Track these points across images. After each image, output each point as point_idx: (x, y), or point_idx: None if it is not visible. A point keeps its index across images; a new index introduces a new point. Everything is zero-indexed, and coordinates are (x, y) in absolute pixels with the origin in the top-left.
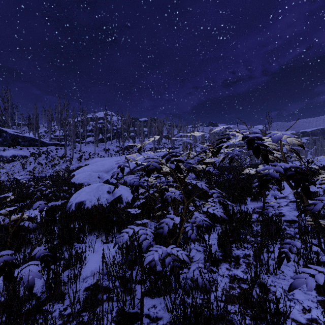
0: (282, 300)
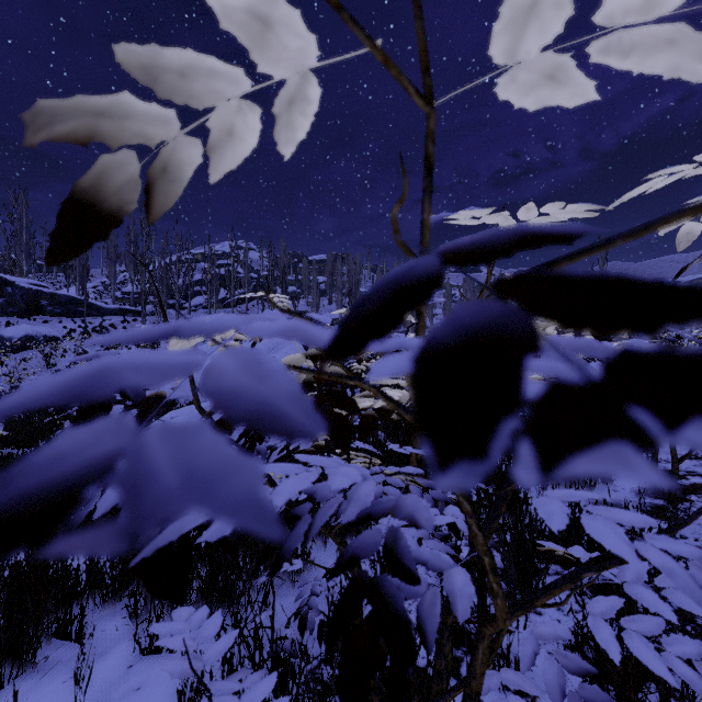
0: None
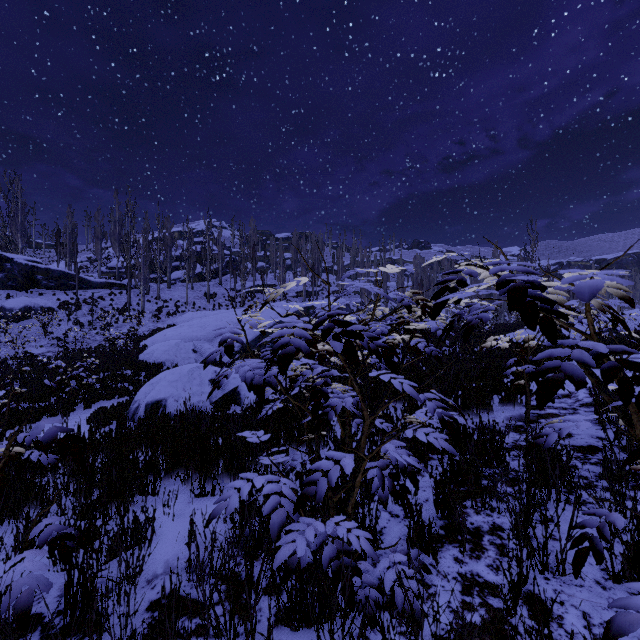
0: (581, 639)
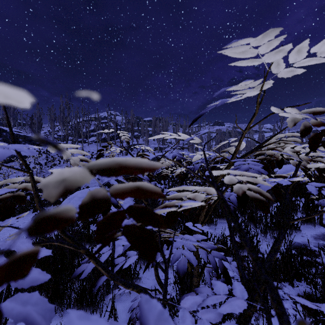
0: None
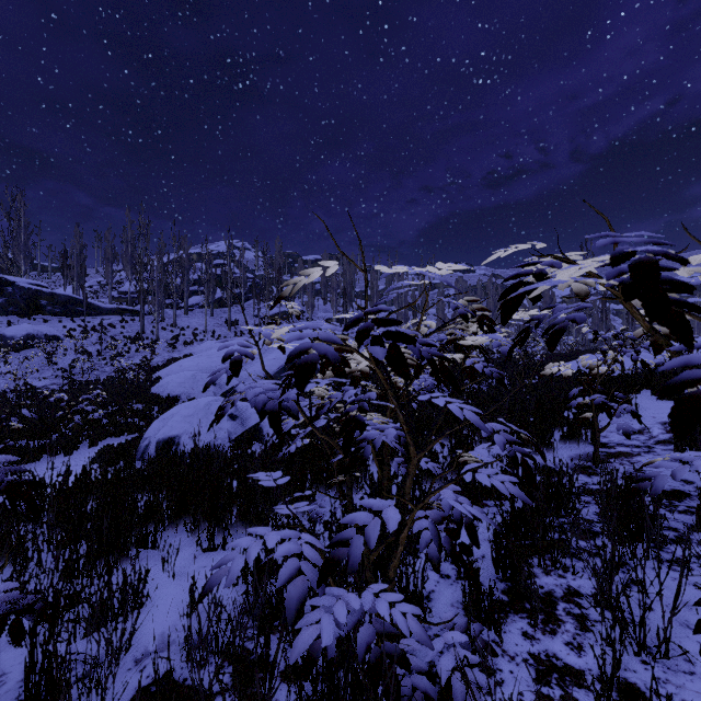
0: None
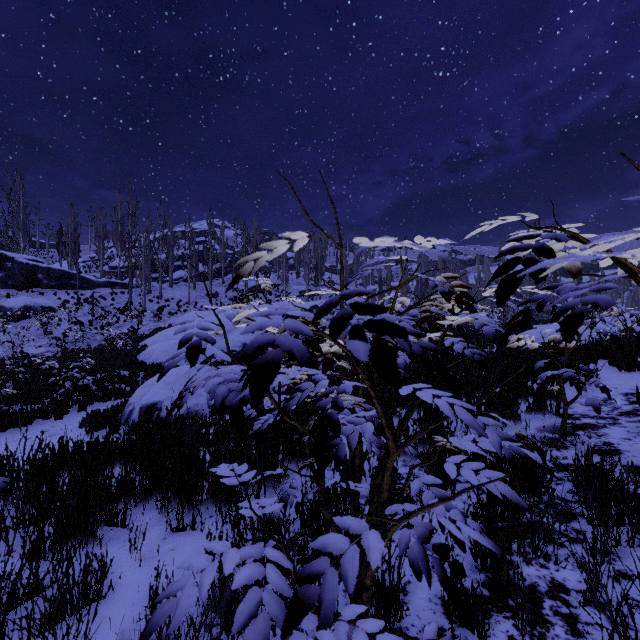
0: None
